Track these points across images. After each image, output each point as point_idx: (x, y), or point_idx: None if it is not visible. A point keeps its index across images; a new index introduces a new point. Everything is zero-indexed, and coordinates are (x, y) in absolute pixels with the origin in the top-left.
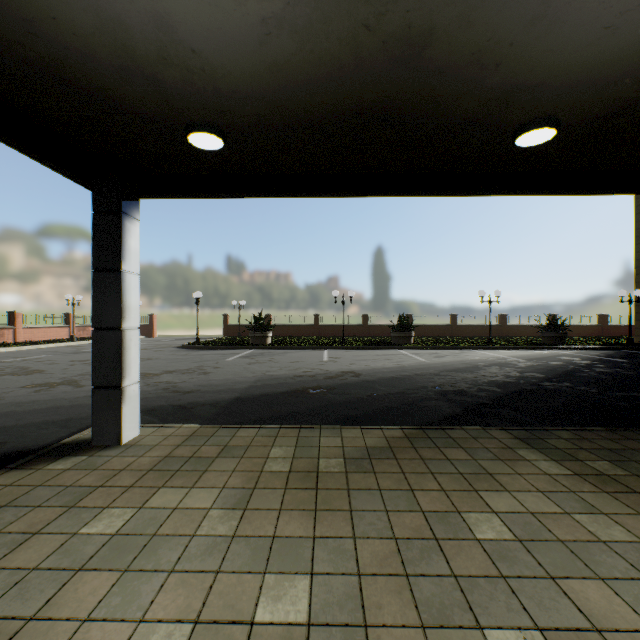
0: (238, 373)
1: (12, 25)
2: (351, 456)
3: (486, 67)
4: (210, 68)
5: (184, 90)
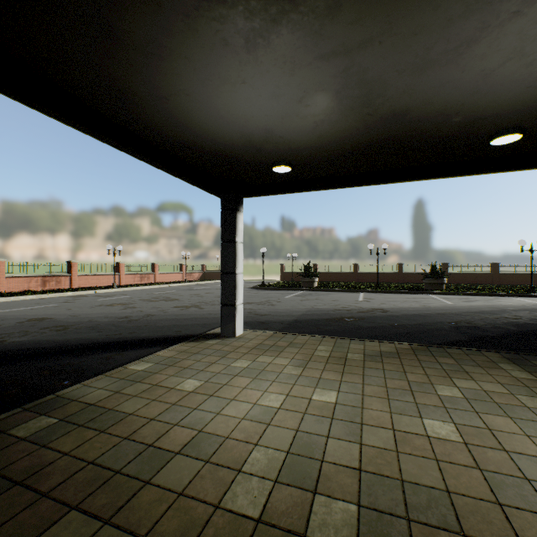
0: (294, 306)
1: (207, 142)
2: (368, 354)
3: (449, 115)
4: (287, 141)
5: (273, 150)
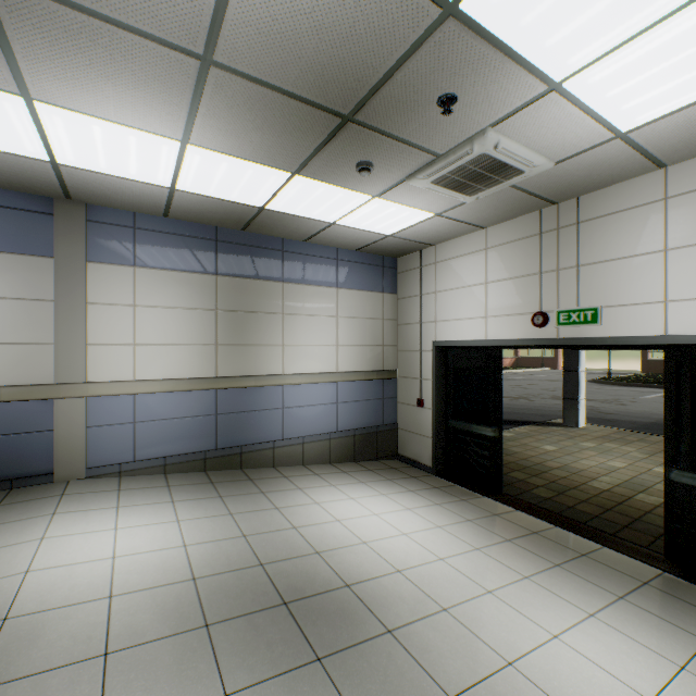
0: (655, 408)
1: None
2: None
3: None
4: None
5: None
